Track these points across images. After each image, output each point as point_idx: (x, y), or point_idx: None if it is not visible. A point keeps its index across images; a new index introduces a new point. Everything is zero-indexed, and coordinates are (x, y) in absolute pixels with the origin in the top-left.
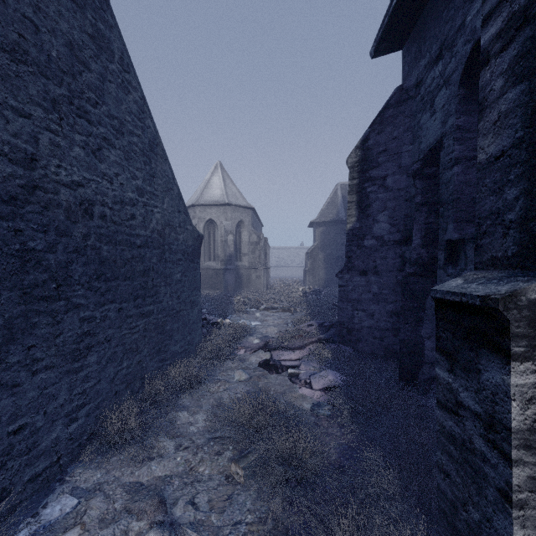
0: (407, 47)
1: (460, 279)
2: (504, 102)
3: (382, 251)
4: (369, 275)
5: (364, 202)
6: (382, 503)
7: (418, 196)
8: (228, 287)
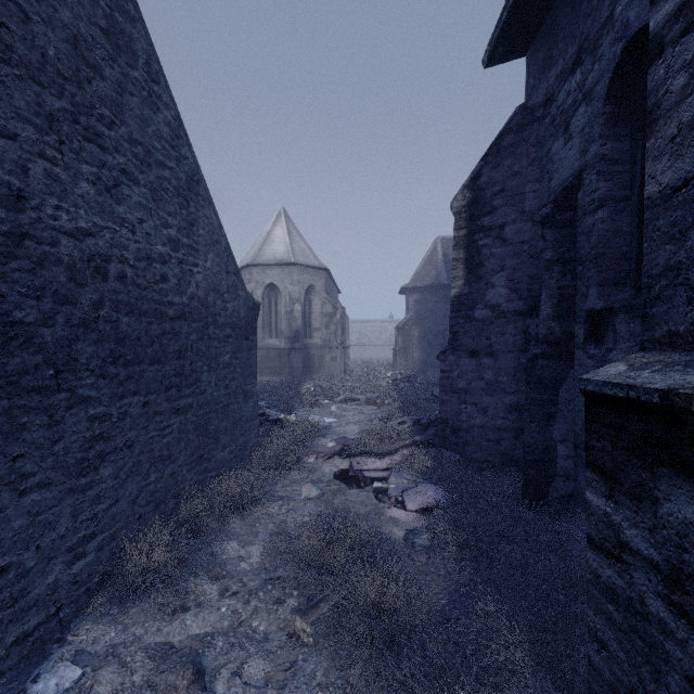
0: (532, 52)
1: (621, 364)
2: (688, 108)
3: (498, 325)
4: (481, 357)
5: (475, 259)
6: (506, 678)
7: (548, 251)
8: (294, 372)
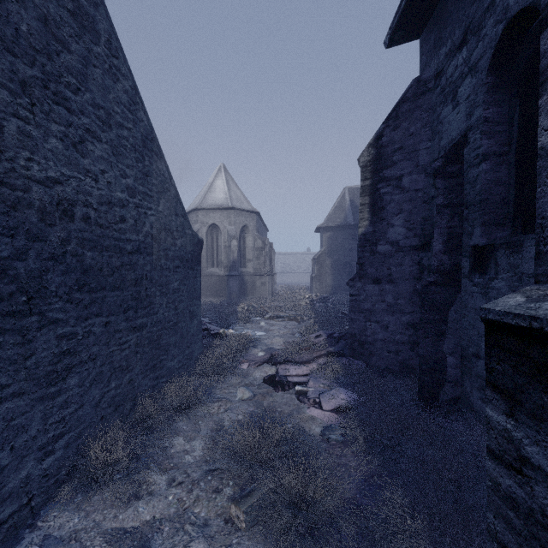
0: (425, 35)
1: (518, 295)
2: None
3: (397, 258)
4: (383, 284)
5: (378, 204)
6: None
7: (439, 197)
8: (231, 294)
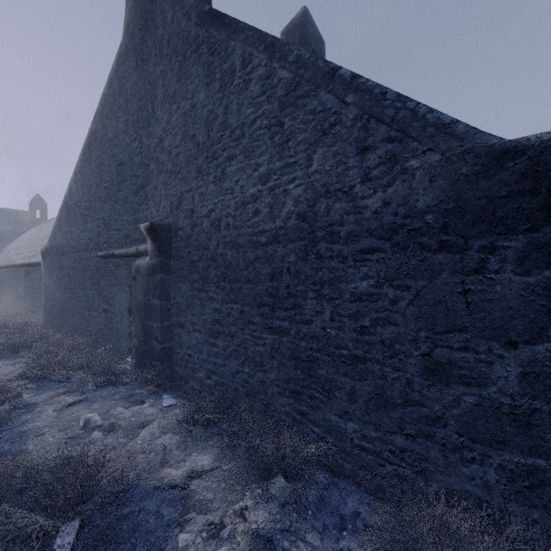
0: None
1: None
2: None
3: None
4: None
5: None
6: None
7: None
8: None
